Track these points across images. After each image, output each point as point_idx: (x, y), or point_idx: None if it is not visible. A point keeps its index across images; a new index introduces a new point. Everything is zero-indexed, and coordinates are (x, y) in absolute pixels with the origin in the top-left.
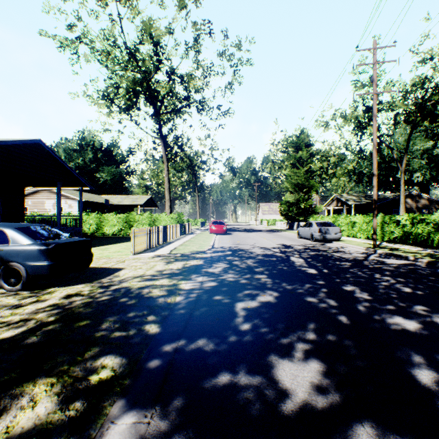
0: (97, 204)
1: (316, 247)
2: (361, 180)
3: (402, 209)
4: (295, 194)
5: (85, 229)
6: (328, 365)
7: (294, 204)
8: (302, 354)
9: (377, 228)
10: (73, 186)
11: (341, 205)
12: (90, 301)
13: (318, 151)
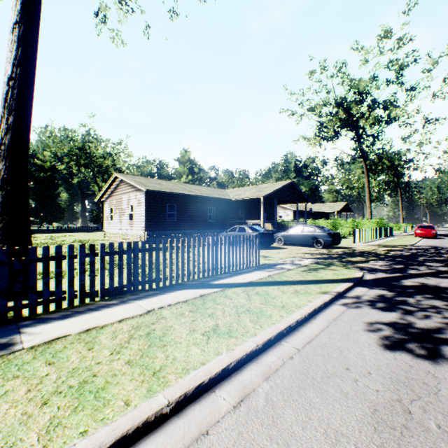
0: (302, 212)
1: None
2: None
3: None
4: None
5: None
6: (445, 265)
7: None
8: (438, 263)
9: None
10: (301, 203)
11: None
12: (352, 251)
13: None
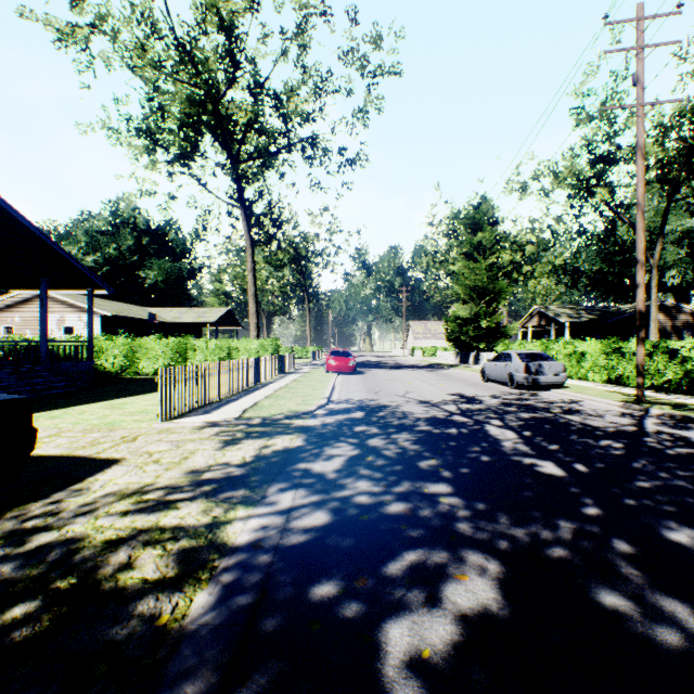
0: (135, 322)
1: (525, 400)
2: (577, 283)
3: (655, 330)
4: (471, 305)
5: (105, 365)
6: None
7: (470, 321)
8: None
9: (630, 364)
10: (77, 288)
11: (546, 323)
12: None
13: (507, 234)
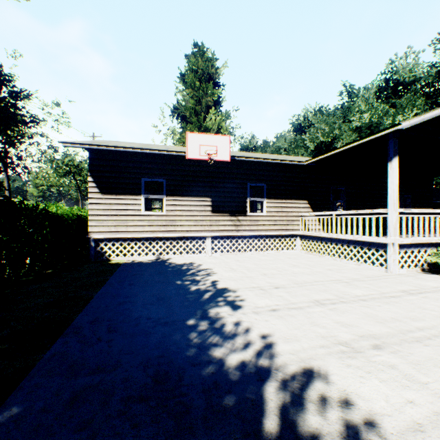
0: None
1: None
2: None
3: None
4: None
5: None
6: None
7: None
8: None
9: None
10: None
11: None
12: None
13: None
